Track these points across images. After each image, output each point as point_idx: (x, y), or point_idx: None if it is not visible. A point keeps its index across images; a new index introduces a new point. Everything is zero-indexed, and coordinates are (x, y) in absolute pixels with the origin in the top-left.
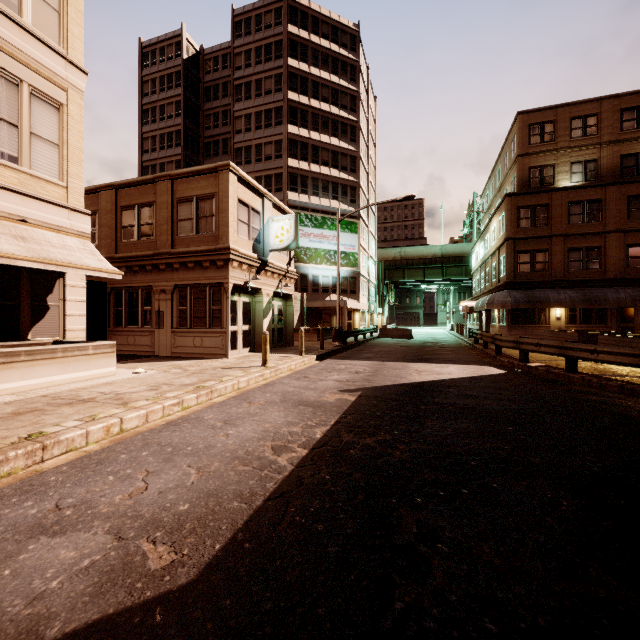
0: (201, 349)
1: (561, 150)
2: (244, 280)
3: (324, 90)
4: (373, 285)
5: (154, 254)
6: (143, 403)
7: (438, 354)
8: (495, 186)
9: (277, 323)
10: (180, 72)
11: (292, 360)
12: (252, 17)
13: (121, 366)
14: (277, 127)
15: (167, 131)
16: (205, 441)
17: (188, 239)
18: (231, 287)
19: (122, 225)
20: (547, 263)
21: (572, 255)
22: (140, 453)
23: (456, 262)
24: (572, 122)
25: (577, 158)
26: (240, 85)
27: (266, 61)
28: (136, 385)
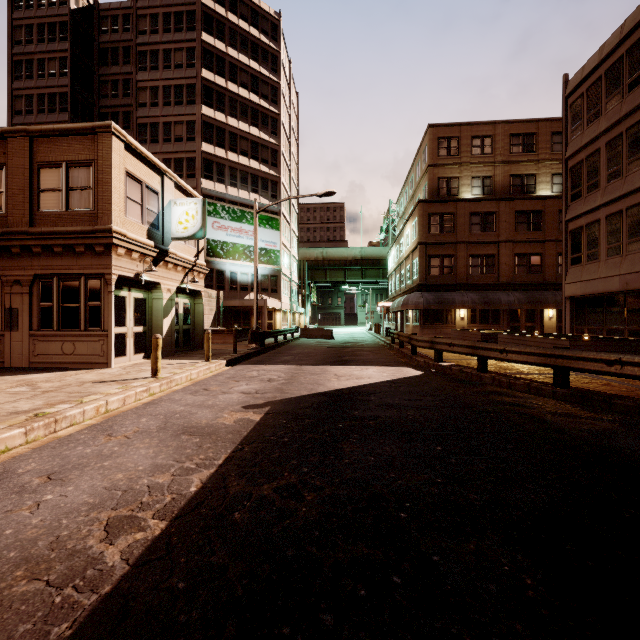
0: (73, 357)
1: (464, 164)
2: (135, 271)
3: (243, 75)
4: (295, 284)
5: (3, 233)
6: None
7: (358, 355)
8: (409, 194)
9: (183, 323)
10: (66, 23)
11: (194, 367)
12: None
13: None
14: (189, 106)
15: (48, 91)
16: None
17: (54, 216)
18: (115, 279)
19: None
20: (453, 267)
21: (473, 261)
22: None
23: (374, 265)
24: (473, 140)
25: (477, 173)
26: (144, 52)
27: (176, 31)
28: None
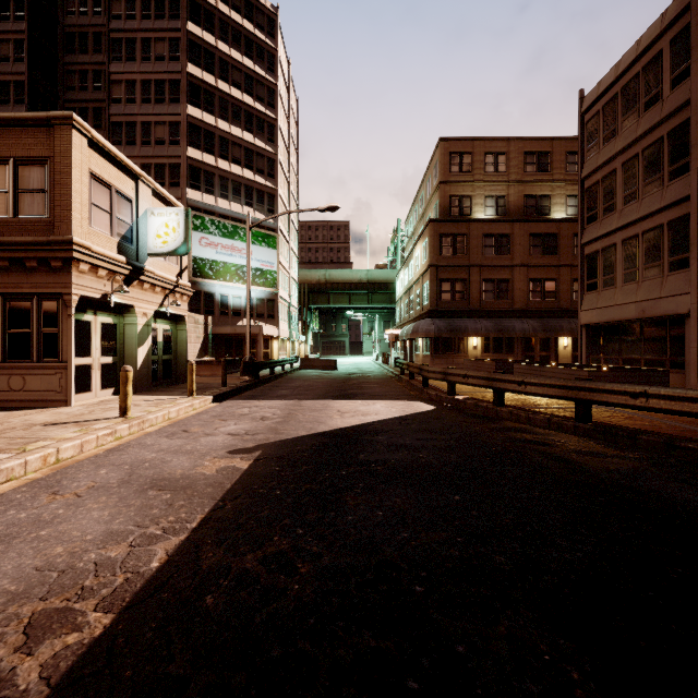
0: (22, 394)
1: (477, 182)
2: (102, 292)
3: (235, 73)
4: (295, 310)
5: None
6: None
7: (364, 388)
8: (419, 212)
9: (162, 353)
10: None
11: (174, 405)
12: None
13: None
14: (173, 105)
15: None
16: None
17: None
18: (76, 300)
19: None
20: (466, 292)
21: (486, 286)
22: None
23: (381, 289)
24: (486, 157)
25: (490, 192)
26: (119, 40)
27: (157, 17)
28: None
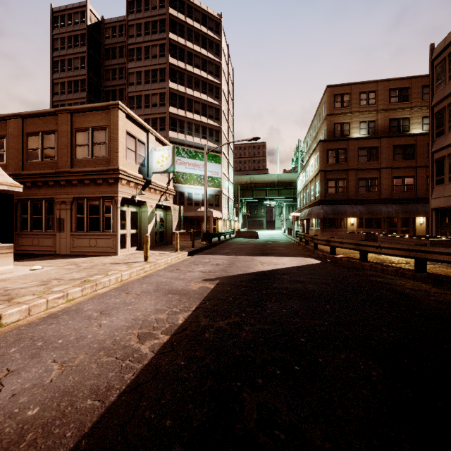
0: (95, 248)
1: (354, 113)
2: (131, 194)
3: (196, 59)
4: (231, 201)
5: (56, 172)
6: (28, 298)
7: (275, 249)
8: (312, 135)
9: (159, 228)
10: (85, 34)
11: (169, 256)
12: None
13: (22, 264)
14: (161, 83)
15: (74, 79)
16: (77, 332)
17: (85, 161)
18: (120, 200)
19: (28, 148)
20: (345, 187)
21: (360, 182)
22: (8, 350)
23: (287, 186)
24: (360, 95)
25: (363, 119)
26: (133, 49)
27: (153, 33)
28: (28, 281)
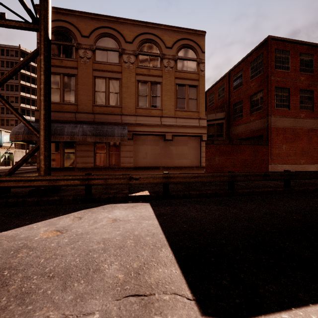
0: None
1: None
2: None
3: None
4: None
5: None
6: None
7: None
8: None
9: (7, 159)
10: None
11: (6, 166)
12: (5, 49)
13: None
14: (16, 92)
15: None
16: None
17: None
18: None
19: None
20: None
21: None
22: None
23: None
24: None
25: None
26: None
27: (11, 67)
28: None
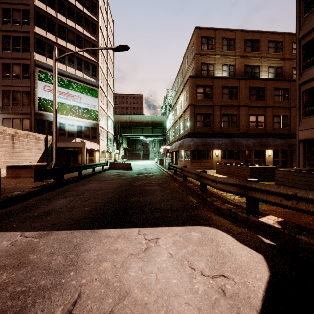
0: None
1: (217, 55)
2: None
3: None
4: (112, 135)
5: None
6: None
7: (146, 192)
8: (180, 80)
9: None
10: None
11: None
12: None
13: None
14: None
15: None
16: None
17: None
18: None
19: None
20: (211, 122)
21: (224, 118)
22: None
23: (159, 126)
24: (223, 40)
25: (225, 62)
26: None
27: None
28: None
